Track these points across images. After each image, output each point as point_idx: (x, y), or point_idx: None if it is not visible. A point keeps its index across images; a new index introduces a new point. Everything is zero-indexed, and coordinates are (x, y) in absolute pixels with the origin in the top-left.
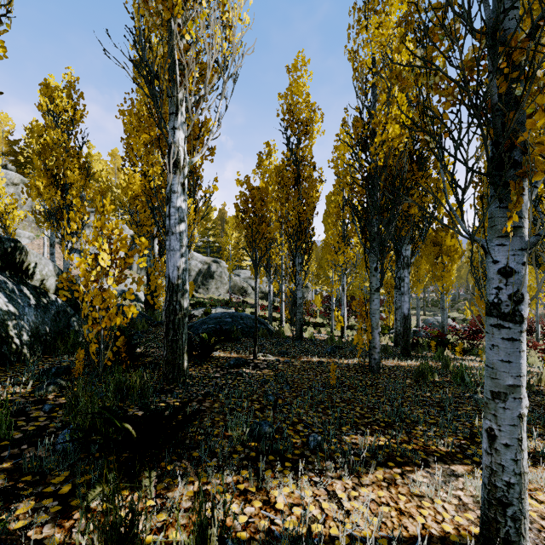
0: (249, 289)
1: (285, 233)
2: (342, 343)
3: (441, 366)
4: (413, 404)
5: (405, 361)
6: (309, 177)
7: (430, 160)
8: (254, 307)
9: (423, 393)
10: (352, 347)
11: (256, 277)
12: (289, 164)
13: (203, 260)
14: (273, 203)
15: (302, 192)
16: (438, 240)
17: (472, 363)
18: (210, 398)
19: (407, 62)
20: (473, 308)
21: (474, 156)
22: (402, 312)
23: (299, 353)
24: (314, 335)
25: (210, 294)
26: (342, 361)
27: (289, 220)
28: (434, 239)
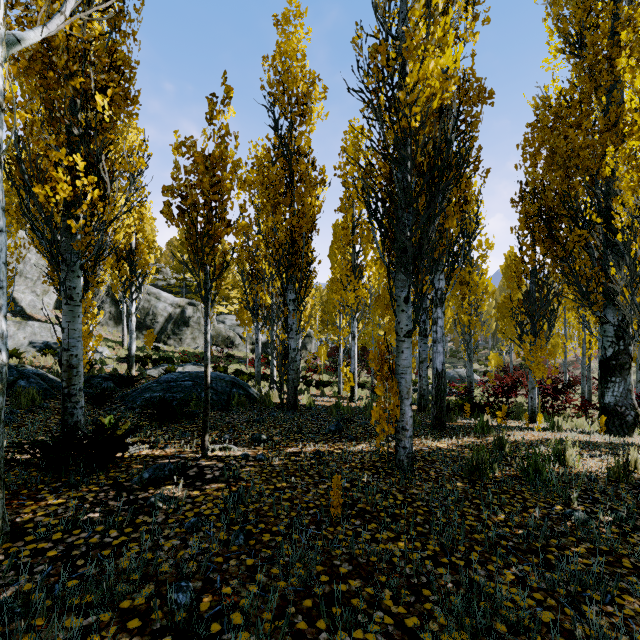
0: (236, 339)
1: (271, 255)
2: (352, 412)
3: (492, 446)
4: (487, 551)
5: (443, 440)
6: (306, 174)
7: (470, 157)
8: (241, 363)
9: (494, 516)
10: (365, 416)
11: (206, 313)
12: (276, 155)
13: (174, 301)
14: (238, 187)
15: (296, 195)
16: (466, 277)
17: (522, 434)
18: (0, 627)
19: (443, 9)
20: (497, 359)
21: (515, 166)
22: (434, 368)
23: (285, 439)
24: (314, 401)
25: (185, 346)
26: (353, 449)
27: (278, 238)
28: (461, 276)
